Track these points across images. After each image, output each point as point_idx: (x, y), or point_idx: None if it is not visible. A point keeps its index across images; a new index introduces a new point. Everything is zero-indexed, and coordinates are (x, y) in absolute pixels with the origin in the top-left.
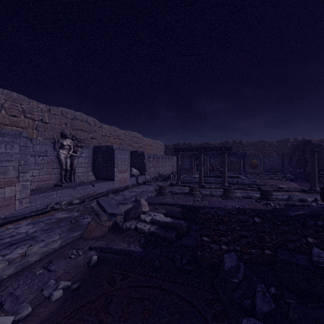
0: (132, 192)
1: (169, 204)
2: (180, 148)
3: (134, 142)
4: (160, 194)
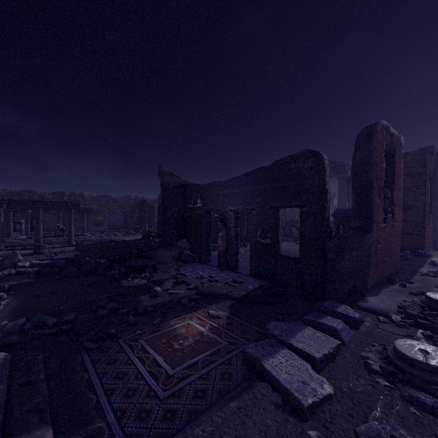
0: None
1: None
2: (5, 199)
3: None
4: None
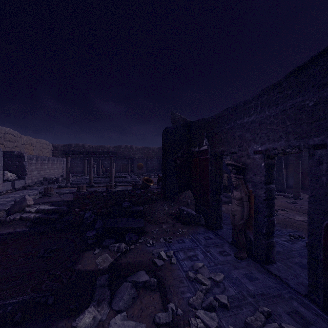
0: (7, 197)
1: (55, 201)
2: (70, 151)
3: (7, 139)
4: (46, 196)
